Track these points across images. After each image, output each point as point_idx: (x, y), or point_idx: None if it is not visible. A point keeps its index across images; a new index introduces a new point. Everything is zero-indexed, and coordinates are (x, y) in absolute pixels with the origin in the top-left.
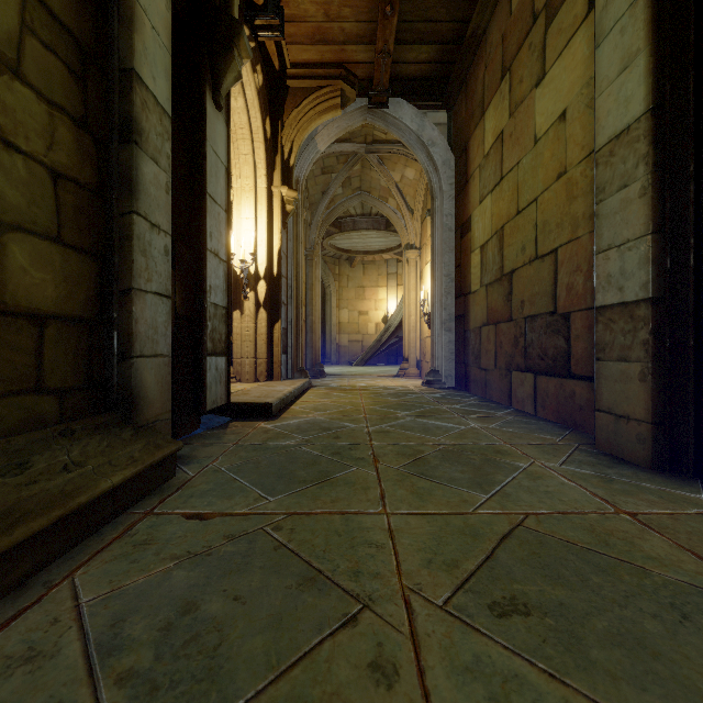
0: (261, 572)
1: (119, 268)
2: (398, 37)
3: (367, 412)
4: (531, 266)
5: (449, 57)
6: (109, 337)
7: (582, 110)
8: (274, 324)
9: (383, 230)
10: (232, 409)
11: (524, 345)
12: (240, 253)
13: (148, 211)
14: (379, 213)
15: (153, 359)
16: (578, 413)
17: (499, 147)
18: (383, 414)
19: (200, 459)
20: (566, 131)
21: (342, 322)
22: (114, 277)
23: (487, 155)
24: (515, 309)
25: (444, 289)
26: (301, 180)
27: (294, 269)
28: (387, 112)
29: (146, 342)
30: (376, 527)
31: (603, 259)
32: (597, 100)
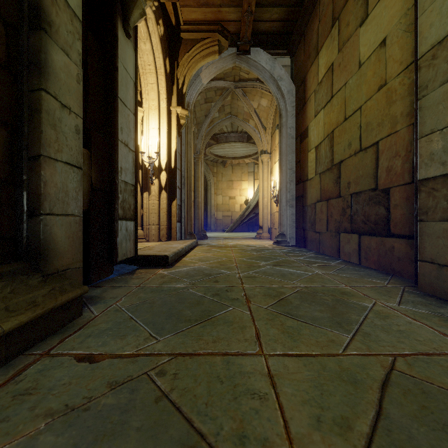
0: (137, 438)
1: (29, 137)
2: (258, 2)
3: (237, 262)
4: (356, 156)
5: (293, 17)
6: (19, 197)
7: (400, 35)
8: (171, 202)
9: (246, 142)
10: (139, 260)
11: (350, 214)
12: (148, 152)
13: (58, 92)
14: (243, 131)
15: (63, 218)
16: (396, 263)
17: (330, 75)
18: (249, 264)
19: (107, 300)
20: (386, 53)
21: (218, 203)
22: (24, 144)
23: (320, 82)
24: (343, 188)
25: (288, 178)
26: (191, 104)
27: (186, 165)
28: (249, 57)
29: (56, 202)
30: (256, 372)
31: (426, 142)
32: (419, 18)
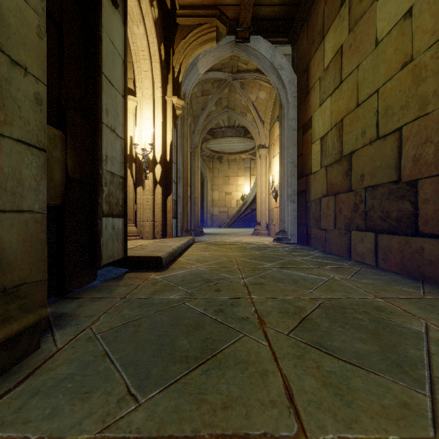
0: None
1: None
2: None
3: (239, 263)
4: (371, 146)
5: (296, 0)
6: None
7: (433, 0)
8: (167, 197)
9: (242, 137)
10: (128, 261)
11: (364, 210)
12: (142, 144)
13: (5, 42)
14: (240, 125)
15: (14, 215)
16: (427, 267)
17: (338, 59)
18: (253, 265)
19: (80, 320)
20: (412, 25)
21: (214, 199)
22: None
23: (326, 68)
24: (355, 181)
25: (289, 172)
26: (187, 94)
27: (182, 158)
28: (248, 45)
29: (1, 194)
30: None
31: None
32: None
